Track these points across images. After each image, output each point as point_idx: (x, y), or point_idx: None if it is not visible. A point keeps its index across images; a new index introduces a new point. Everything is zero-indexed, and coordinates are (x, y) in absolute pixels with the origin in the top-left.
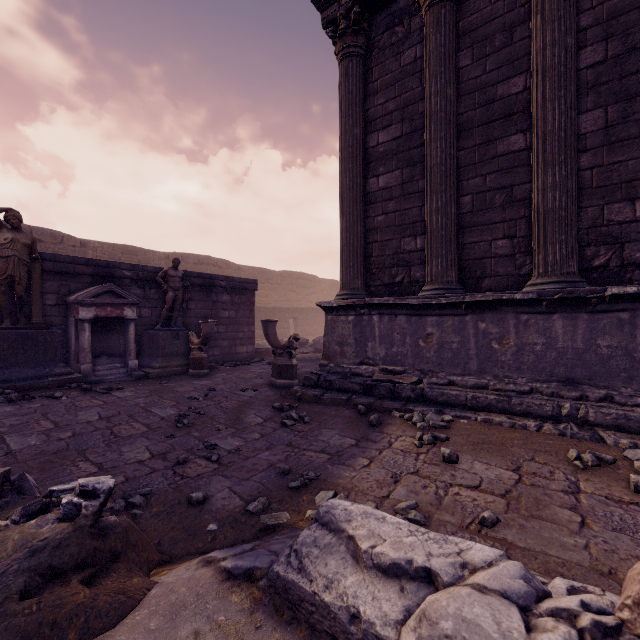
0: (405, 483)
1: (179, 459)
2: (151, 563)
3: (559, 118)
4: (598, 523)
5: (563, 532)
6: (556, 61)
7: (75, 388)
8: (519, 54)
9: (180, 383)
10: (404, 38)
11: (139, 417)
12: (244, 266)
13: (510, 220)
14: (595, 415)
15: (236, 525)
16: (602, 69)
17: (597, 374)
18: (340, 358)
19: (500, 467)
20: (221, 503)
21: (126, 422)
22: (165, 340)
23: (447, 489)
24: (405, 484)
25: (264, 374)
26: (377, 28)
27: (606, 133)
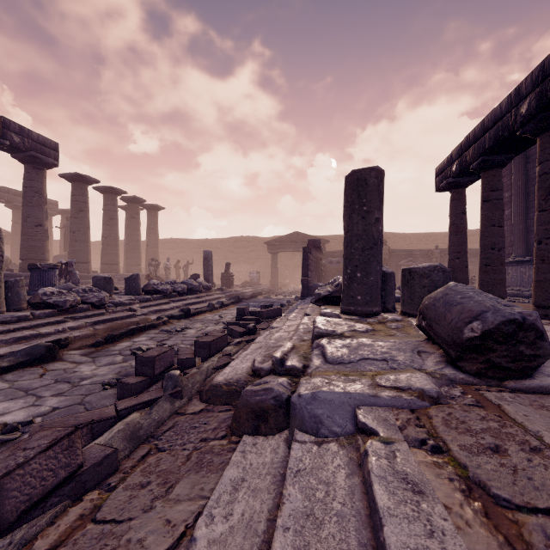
0: None
1: None
2: None
3: None
4: None
5: None
6: None
7: None
8: None
9: None
10: None
11: None
12: None
13: None
14: None
15: None
16: None
17: None
18: None
19: None
20: None
21: None
22: None
23: None
24: None
25: None
26: None
27: None
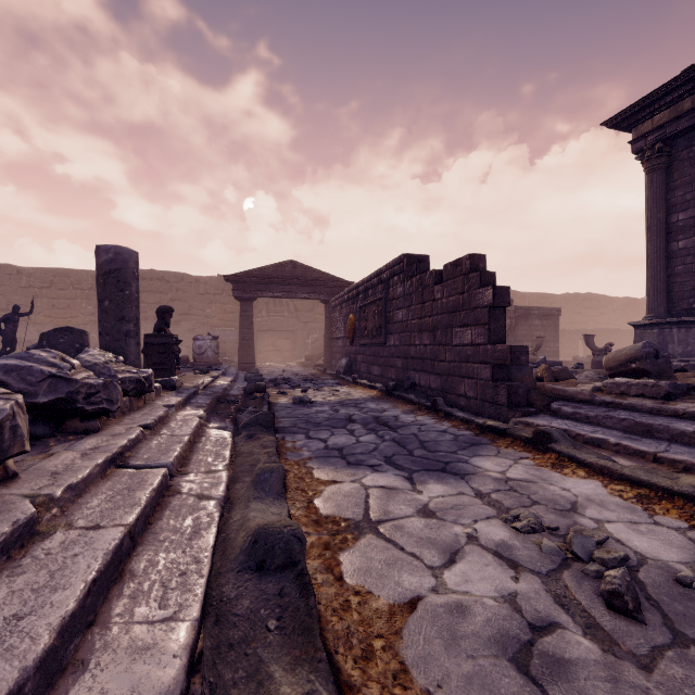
0: None
1: None
2: None
3: None
4: None
5: None
6: None
7: None
8: None
9: None
10: None
11: None
12: (528, 293)
13: None
14: None
15: None
16: None
17: None
18: None
19: None
20: None
21: None
22: None
23: None
24: None
25: None
26: (677, 148)
27: None
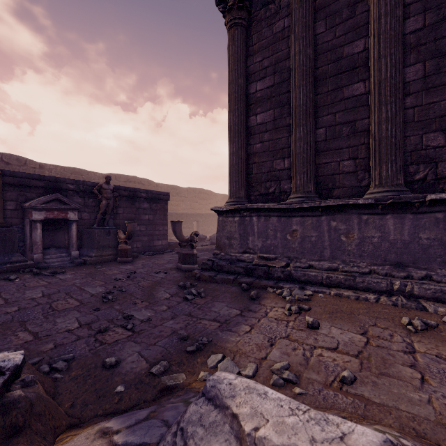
0: (279, 346)
1: (100, 328)
2: (58, 429)
3: (390, 69)
4: (435, 379)
5: (408, 388)
6: (388, 27)
7: (28, 272)
8: (360, 23)
9: (110, 268)
10: (275, 13)
11: (74, 294)
12: (161, 184)
13: (353, 146)
14: (419, 290)
15: (140, 386)
16: (421, 34)
17: (419, 259)
18: (228, 248)
19: (351, 331)
20: (130, 366)
21: (63, 298)
22: (99, 236)
23: (312, 351)
24: (279, 347)
25: (173, 261)
26: (256, 6)
27: (424, 81)
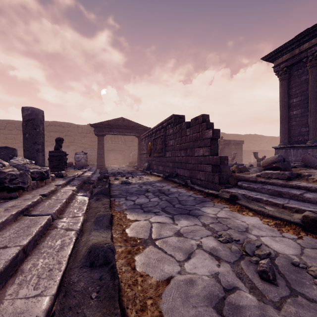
0: None
1: None
2: None
3: None
4: None
5: None
6: None
7: None
8: None
9: None
10: (302, 73)
11: None
12: (229, 134)
13: None
14: None
15: None
16: None
17: None
18: None
19: None
20: None
21: None
22: None
23: None
24: None
25: None
26: (292, 70)
27: None
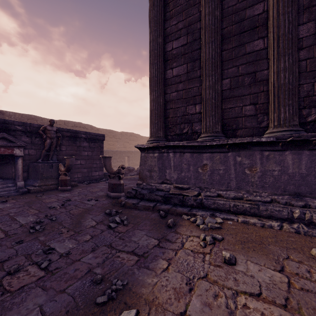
0: (198, 292)
1: (10, 270)
2: None
3: (288, 25)
4: None
5: None
6: None
7: None
8: None
9: (49, 196)
10: None
11: (3, 225)
12: (100, 128)
13: (254, 93)
14: None
15: None
16: None
17: (315, 190)
18: (149, 179)
19: (269, 268)
20: None
21: None
22: (43, 169)
23: (235, 299)
24: (198, 293)
25: (105, 189)
26: None
27: (315, 37)
